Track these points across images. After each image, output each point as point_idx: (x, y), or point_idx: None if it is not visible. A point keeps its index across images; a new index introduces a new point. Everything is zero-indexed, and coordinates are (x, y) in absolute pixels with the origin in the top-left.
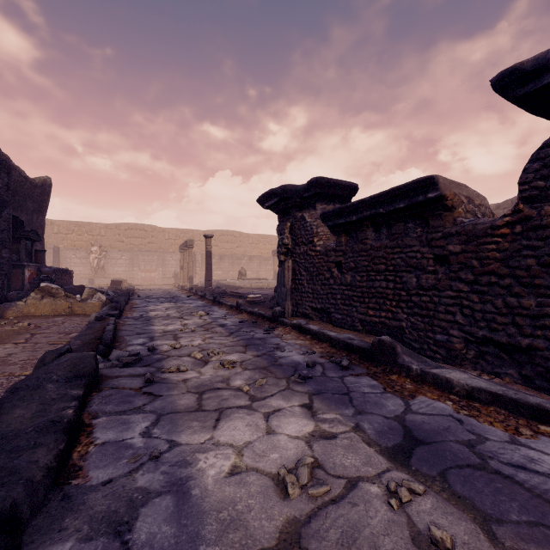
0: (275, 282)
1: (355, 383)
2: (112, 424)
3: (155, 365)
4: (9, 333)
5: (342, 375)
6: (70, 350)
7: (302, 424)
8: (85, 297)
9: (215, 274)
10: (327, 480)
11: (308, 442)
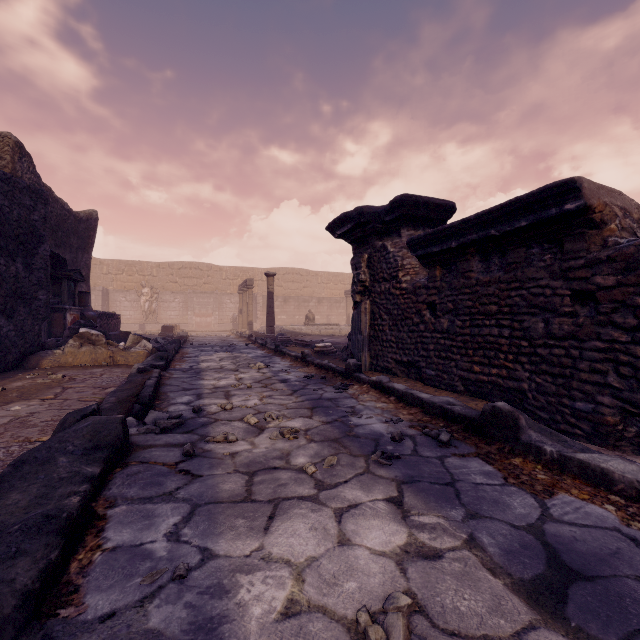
0: (348, 328)
1: (461, 468)
2: (131, 518)
3: (199, 432)
4: (38, 387)
5: (441, 455)
6: (98, 410)
7: (390, 530)
8: (129, 345)
9: (278, 319)
10: (435, 639)
11: (400, 562)
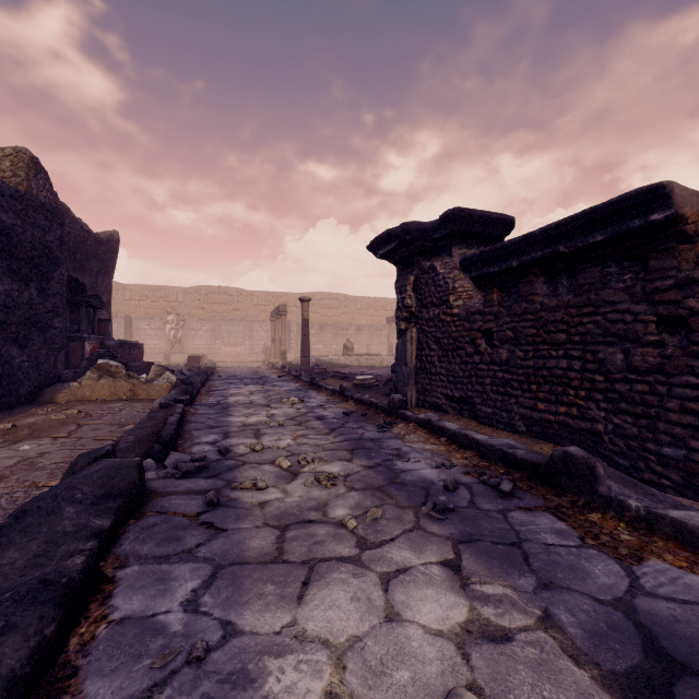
0: (391, 358)
1: (528, 525)
2: (143, 581)
3: (225, 477)
4: (52, 424)
5: (503, 509)
6: (112, 452)
7: (447, 602)
8: (151, 377)
9: (314, 348)
10: None
11: (461, 645)
